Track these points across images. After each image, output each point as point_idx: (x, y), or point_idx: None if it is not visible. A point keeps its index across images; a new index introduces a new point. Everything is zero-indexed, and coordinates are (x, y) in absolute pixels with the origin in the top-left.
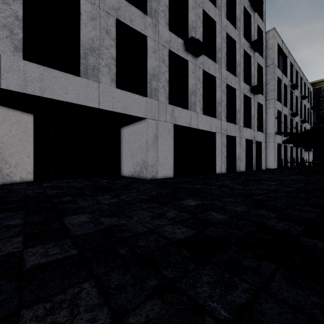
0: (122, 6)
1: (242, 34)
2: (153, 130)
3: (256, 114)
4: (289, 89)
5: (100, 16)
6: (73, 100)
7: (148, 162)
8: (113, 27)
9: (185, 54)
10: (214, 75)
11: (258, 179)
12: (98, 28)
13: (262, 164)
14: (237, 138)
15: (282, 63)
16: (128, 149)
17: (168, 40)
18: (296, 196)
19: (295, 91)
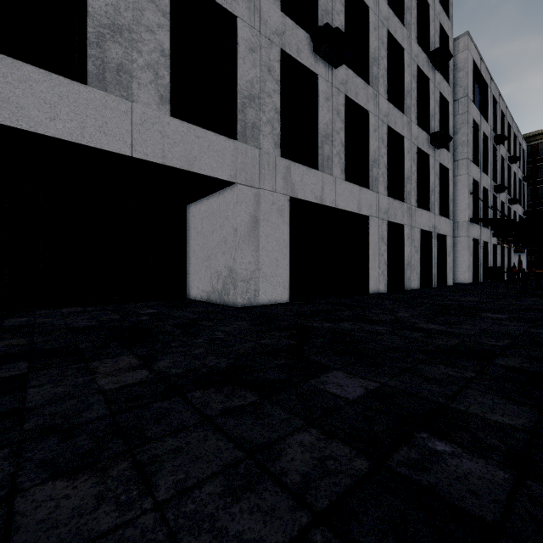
0: None
1: (414, 37)
2: (248, 208)
3: (438, 185)
4: (491, 143)
5: None
6: (71, 136)
7: (238, 272)
8: None
9: (311, 62)
10: (365, 108)
11: (460, 307)
12: None
13: (448, 275)
14: (405, 228)
15: (479, 96)
16: (201, 247)
17: (280, 29)
18: None
19: (500, 148)
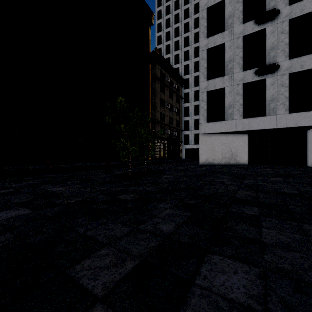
0: (294, 63)
1: None
2: None
3: None
4: None
5: (277, 80)
6: (262, 128)
7: None
8: (286, 80)
9: None
10: None
11: None
12: (276, 87)
13: None
14: None
15: None
16: (310, 146)
17: None
18: None
19: None
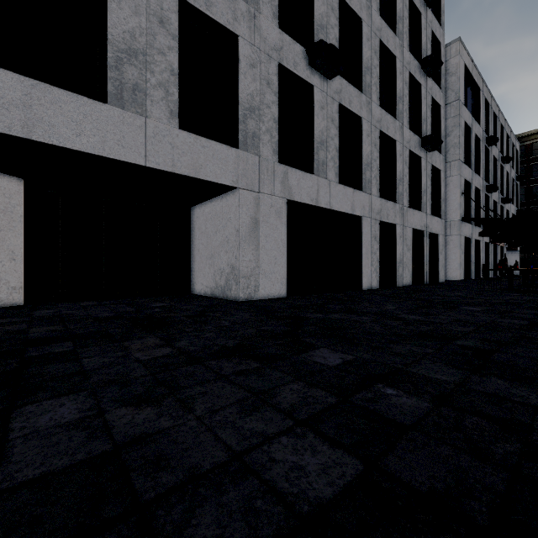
0: None
1: (406, 45)
2: (249, 211)
3: (429, 186)
4: (483, 144)
5: None
6: (93, 149)
7: (240, 269)
8: (174, 12)
9: (307, 74)
10: (359, 115)
11: (443, 301)
12: (145, 13)
13: (439, 272)
14: (398, 227)
15: (471, 99)
16: (205, 246)
17: (278, 45)
18: None
19: (492, 149)
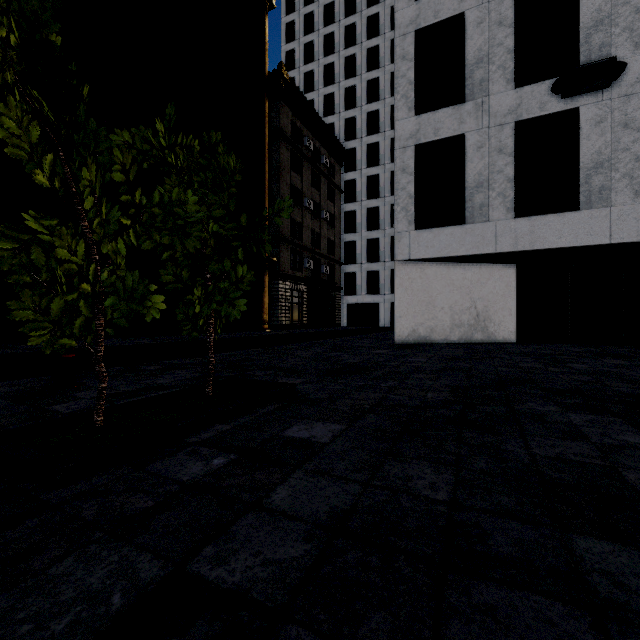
0: None
1: None
2: None
3: None
4: None
5: (612, 111)
6: (569, 244)
7: None
8: (638, 109)
9: None
10: None
11: None
12: (609, 129)
13: None
14: None
15: None
16: None
17: None
18: None
19: None
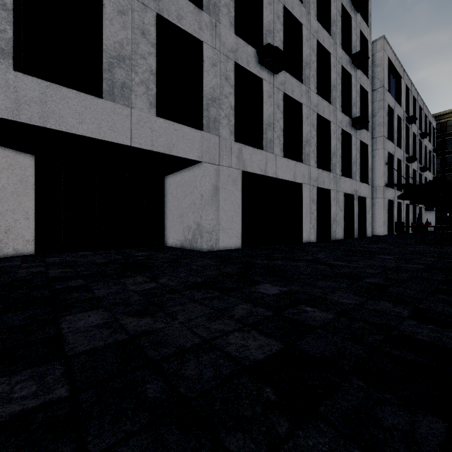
0: None
1: (339, 43)
2: (211, 180)
3: (358, 158)
4: (404, 123)
5: (133, 10)
6: (92, 134)
7: (204, 226)
8: (153, 26)
9: (258, 70)
10: (300, 101)
11: (365, 252)
12: (130, 27)
13: (367, 229)
14: (332, 192)
15: (394, 86)
16: (176, 207)
17: (234, 48)
18: (431, 278)
19: (412, 127)
